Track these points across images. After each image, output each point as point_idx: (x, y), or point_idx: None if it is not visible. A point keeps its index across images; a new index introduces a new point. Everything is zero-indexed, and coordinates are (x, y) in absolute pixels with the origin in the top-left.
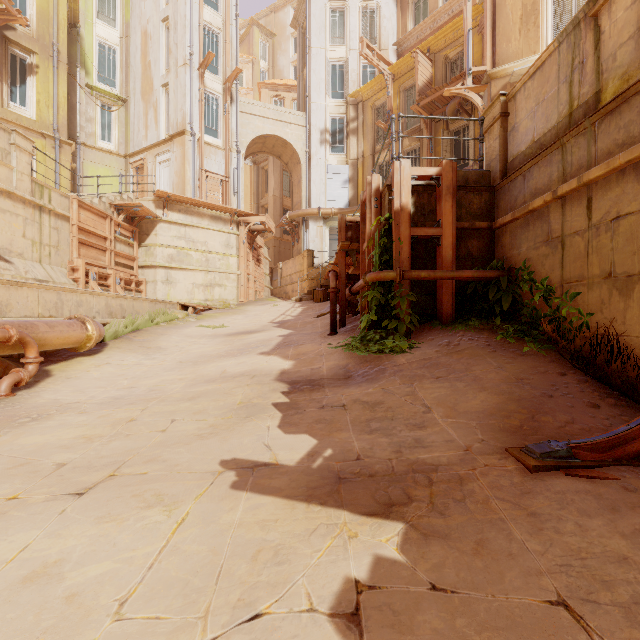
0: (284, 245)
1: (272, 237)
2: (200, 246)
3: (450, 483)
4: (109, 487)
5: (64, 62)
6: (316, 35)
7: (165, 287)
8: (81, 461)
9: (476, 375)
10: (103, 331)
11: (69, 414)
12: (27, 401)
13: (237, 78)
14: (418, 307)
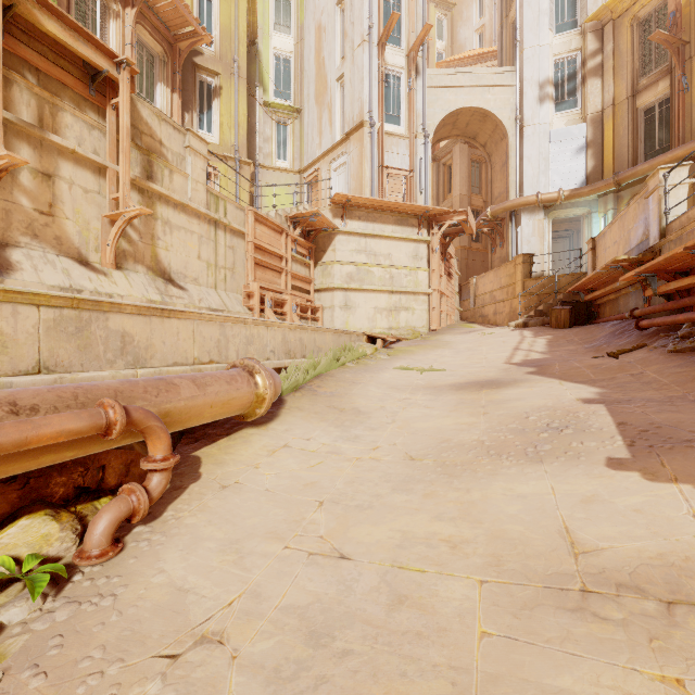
0: (473, 256)
1: (457, 247)
2: (383, 260)
3: None
4: None
5: (244, 77)
6: None
7: (343, 313)
8: None
9: None
10: (279, 385)
11: None
12: (125, 588)
13: (424, 42)
14: None
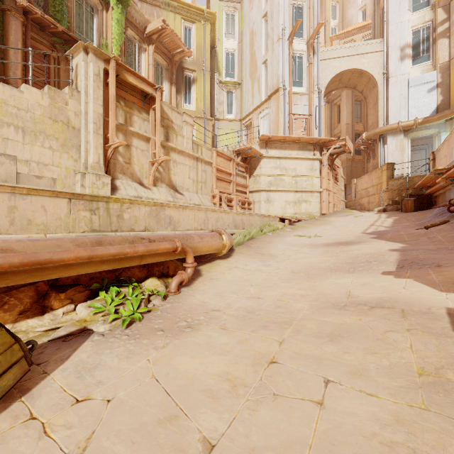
0: (355, 164)
1: (344, 159)
2: (290, 172)
3: None
4: None
5: (208, 70)
6: None
7: (266, 205)
8: (229, 449)
9: None
10: (232, 240)
11: (213, 327)
12: (186, 300)
13: (318, 33)
14: None
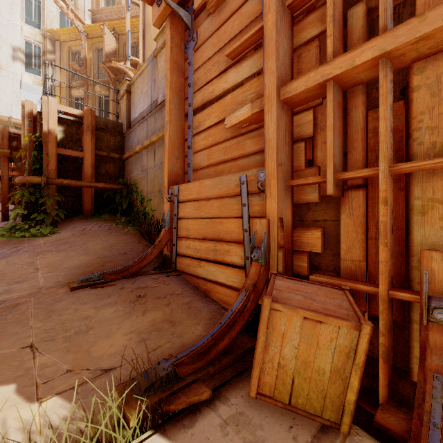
0: None
1: None
2: None
3: (6, 308)
4: None
5: None
6: None
7: None
8: None
9: (88, 246)
10: None
11: None
12: None
13: None
14: (68, 205)
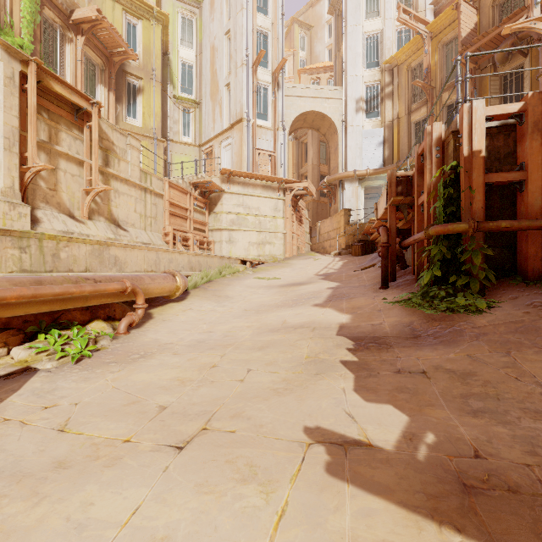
0: (321, 206)
1: (311, 200)
2: (254, 211)
3: None
4: (203, 444)
5: (159, 81)
6: (352, 14)
7: (228, 246)
8: (177, 406)
9: None
10: (187, 282)
11: (166, 354)
12: (137, 339)
13: (283, 68)
14: (491, 261)
